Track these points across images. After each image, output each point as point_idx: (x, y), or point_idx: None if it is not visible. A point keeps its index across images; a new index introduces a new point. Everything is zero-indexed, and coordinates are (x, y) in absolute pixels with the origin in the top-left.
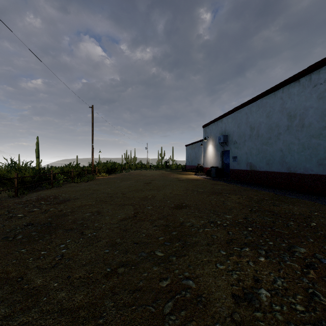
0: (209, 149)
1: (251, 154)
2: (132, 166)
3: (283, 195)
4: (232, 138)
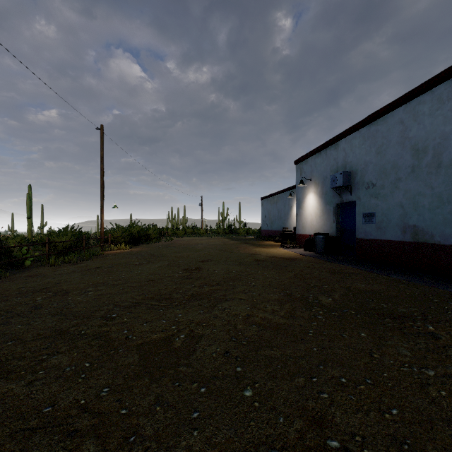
0: (308, 201)
1: (416, 206)
2: (179, 231)
3: None
4: (361, 177)
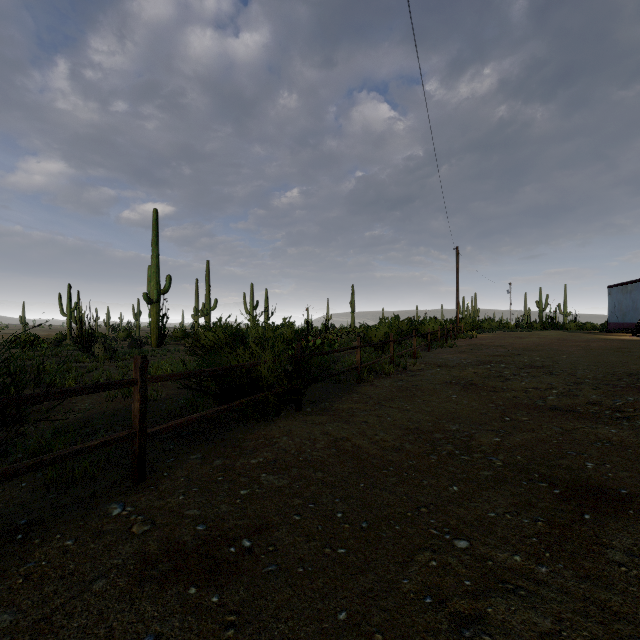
0: None
1: None
2: (484, 325)
3: None
4: None
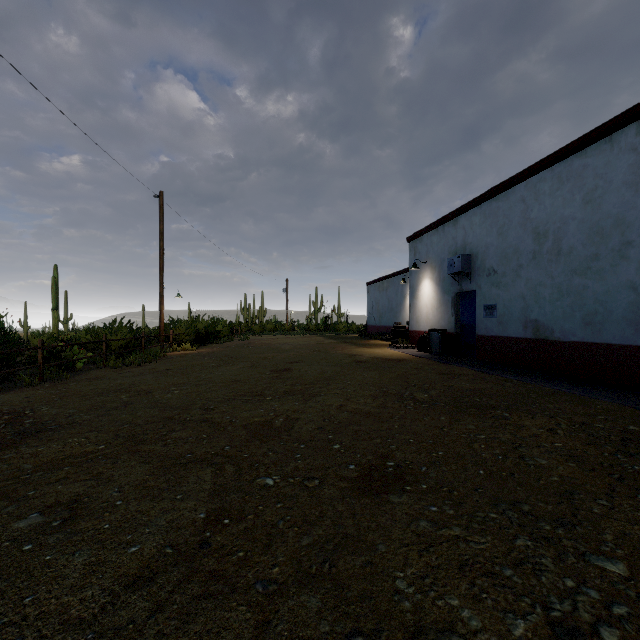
0: (423, 289)
1: (537, 298)
2: (256, 328)
3: None
4: (482, 261)
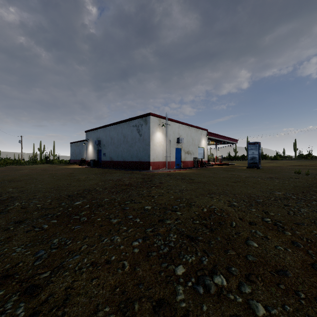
0: (89, 148)
1: (111, 152)
2: (1, 162)
3: (118, 169)
4: (103, 142)
